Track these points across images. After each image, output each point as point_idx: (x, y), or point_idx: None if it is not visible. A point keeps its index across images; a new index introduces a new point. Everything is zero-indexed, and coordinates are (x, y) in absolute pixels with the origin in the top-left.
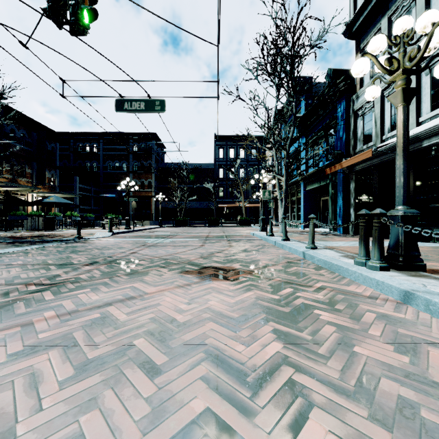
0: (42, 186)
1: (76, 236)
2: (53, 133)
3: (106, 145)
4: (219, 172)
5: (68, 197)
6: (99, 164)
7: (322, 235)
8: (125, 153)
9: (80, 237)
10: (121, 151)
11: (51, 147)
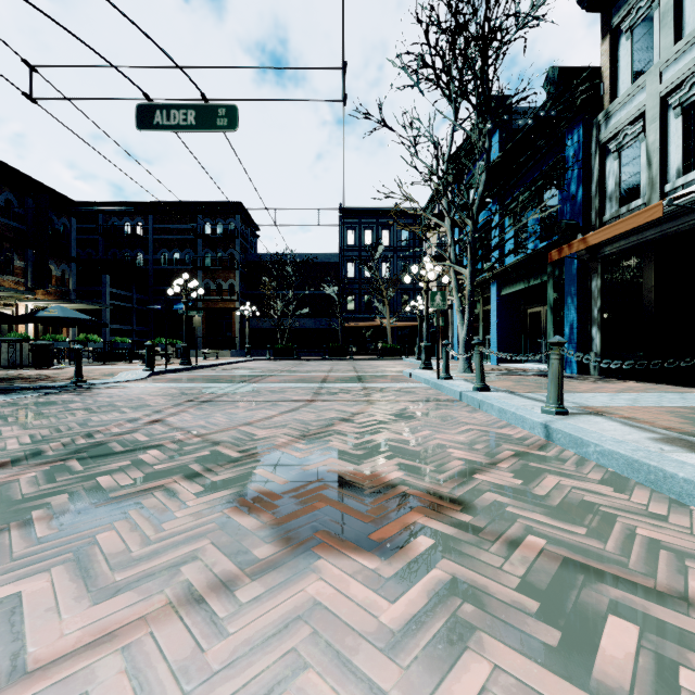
0: (44, 291)
1: (73, 380)
2: (64, 200)
3: (159, 224)
4: (347, 269)
5: (92, 309)
6: (146, 255)
7: (542, 377)
8: (191, 237)
9: (81, 382)
10: (184, 234)
11: (62, 224)
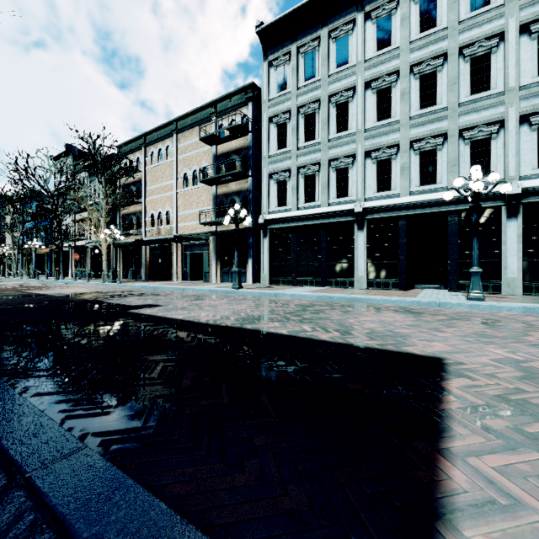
0: None
1: None
2: None
3: None
4: None
5: None
6: None
7: None
8: None
9: None
10: None
11: None
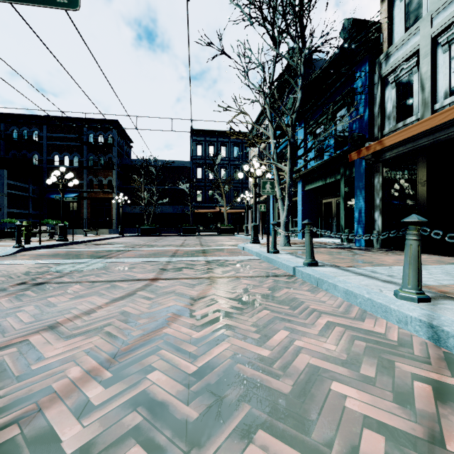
0: None
1: None
2: None
3: (52, 133)
4: (196, 172)
5: None
6: (41, 156)
7: (343, 250)
8: (78, 144)
9: None
10: (72, 141)
11: None
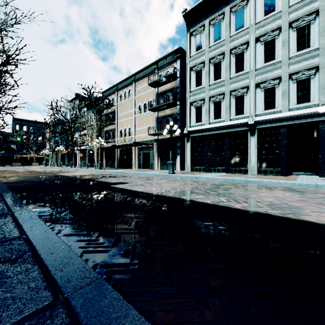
0: None
1: None
2: None
3: None
4: None
5: None
6: None
7: None
8: None
9: None
10: None
11: None
